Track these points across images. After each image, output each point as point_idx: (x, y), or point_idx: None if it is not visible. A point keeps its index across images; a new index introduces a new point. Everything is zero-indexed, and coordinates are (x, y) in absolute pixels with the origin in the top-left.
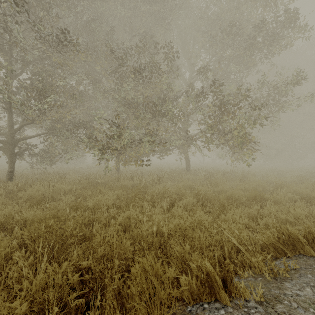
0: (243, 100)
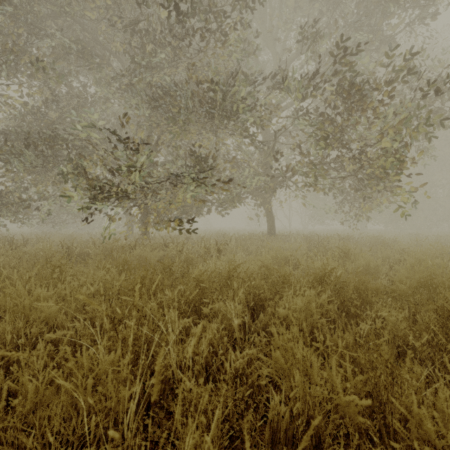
0: (397, 79)
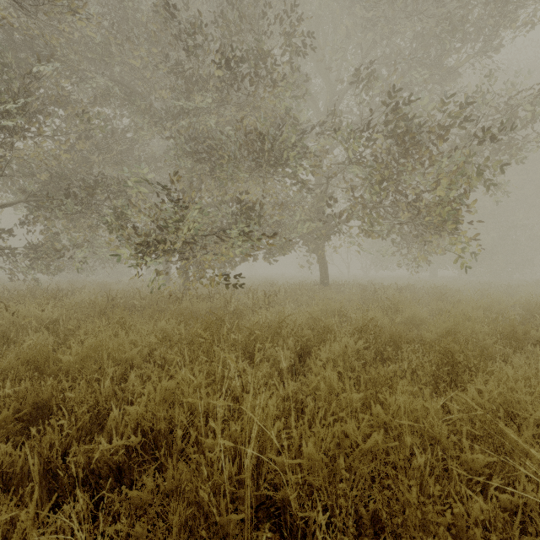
0: (450, 126)
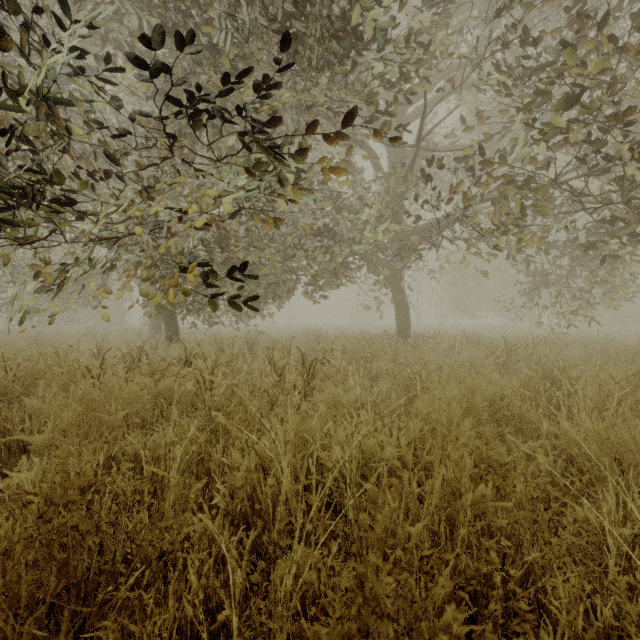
0: None
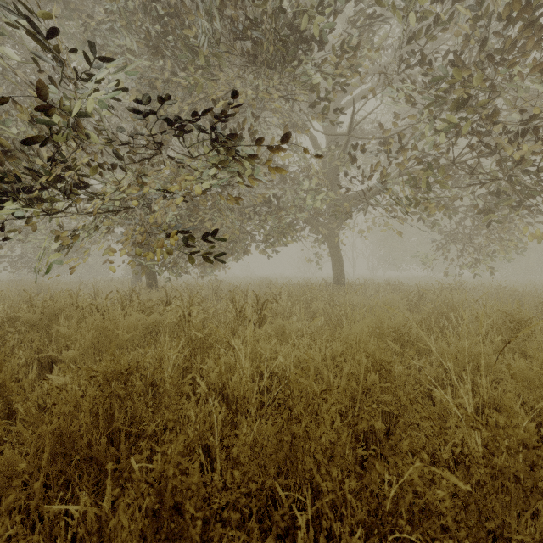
0: None
